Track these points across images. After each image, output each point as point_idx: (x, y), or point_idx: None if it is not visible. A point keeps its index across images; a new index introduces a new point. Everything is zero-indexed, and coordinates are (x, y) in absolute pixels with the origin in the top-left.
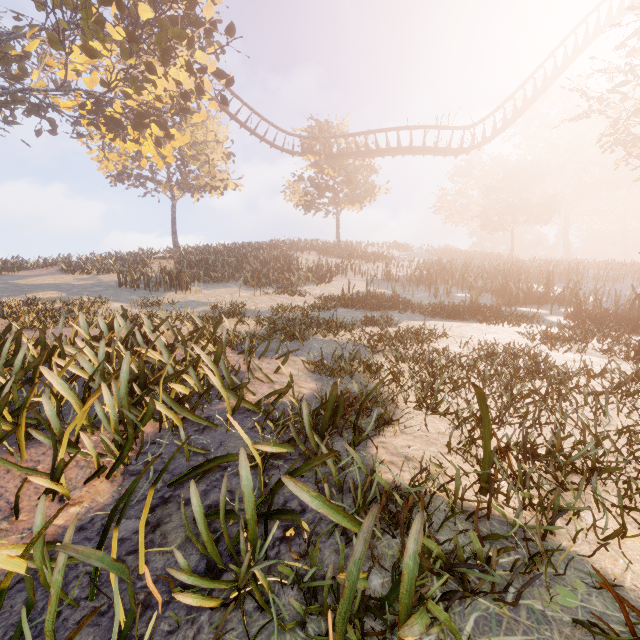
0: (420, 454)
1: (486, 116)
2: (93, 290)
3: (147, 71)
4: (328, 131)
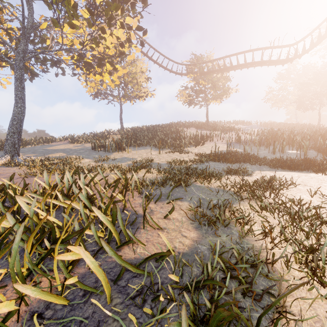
0: None
1: (306, 36)
2: (79, 152)
3: (101, 33)
4: (201, 60)
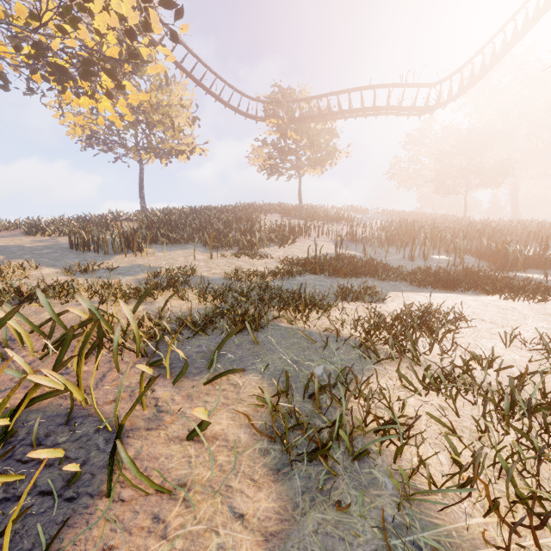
0: None
1: (453, 72)
2: (39, 252)
3: None
4: (290, 97)
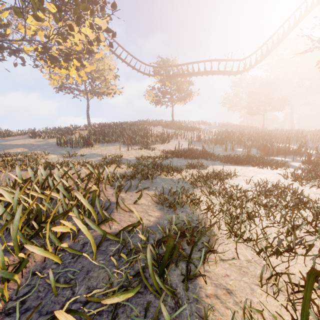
0: (237, 285)
1: (252, 53)
2: (43, 147)
3: (69, 29)
4: (167, 63)
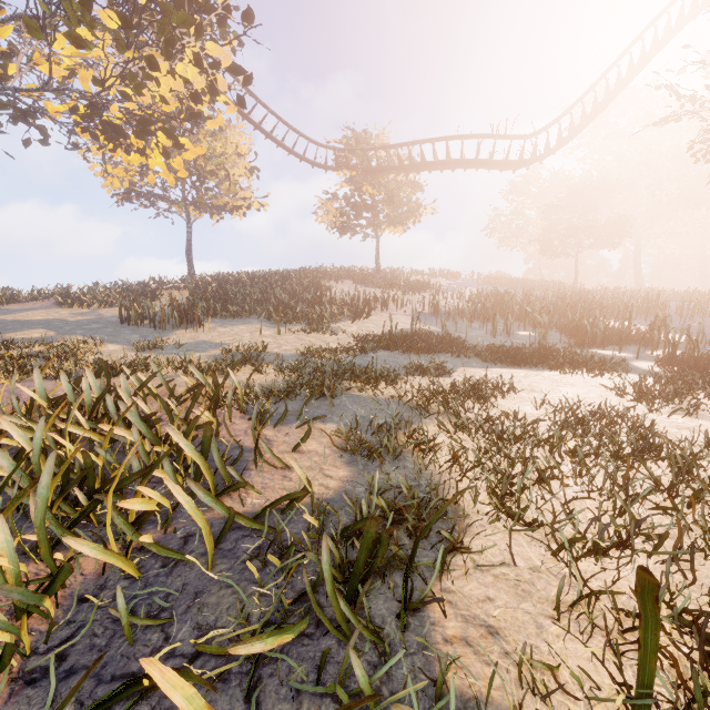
0: (509, 619)
1: (550, 123)
2: (89, 328)
3: (148, 66)
4: (366, 142)
